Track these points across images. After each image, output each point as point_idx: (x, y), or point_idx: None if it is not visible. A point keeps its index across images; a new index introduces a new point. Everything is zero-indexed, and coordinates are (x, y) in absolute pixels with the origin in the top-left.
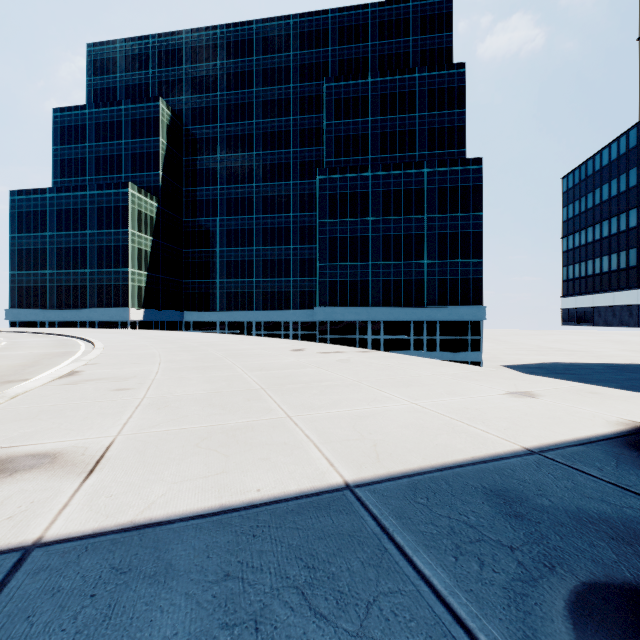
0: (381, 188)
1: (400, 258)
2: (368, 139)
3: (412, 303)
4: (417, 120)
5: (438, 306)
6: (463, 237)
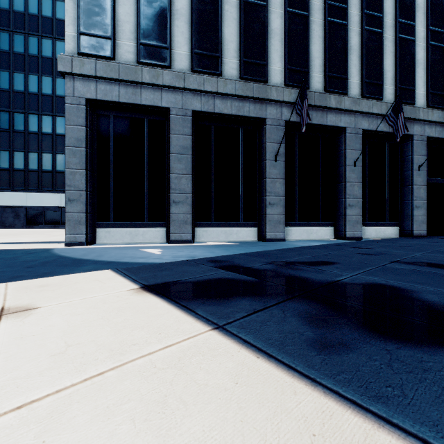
0: None
1: None
2: None
3: None
4: None
5: None
6: None
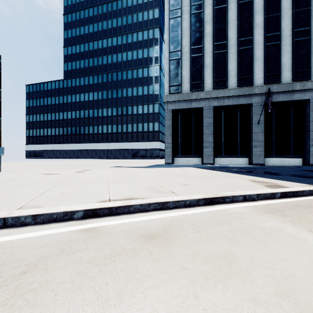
0: None
1: None
2: None
3: None
4: None
5: None
6: None
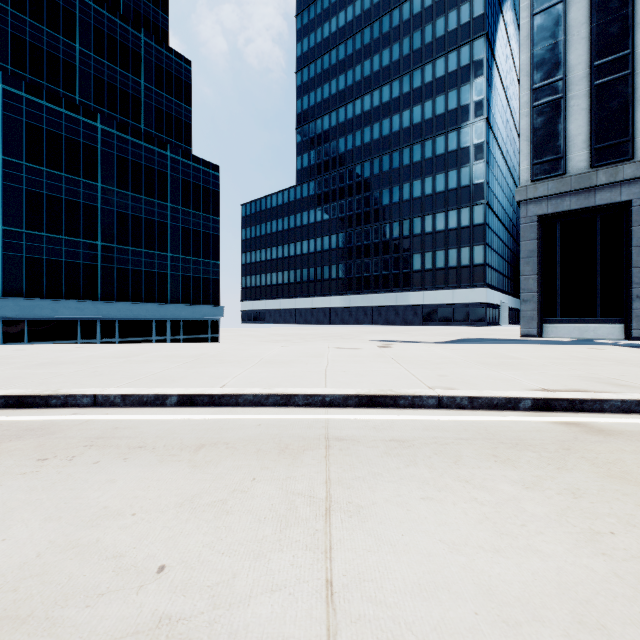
0: (116, 151)
1: (141, 245)
2: (75, 72)
3: (155, 299)
4: (143, 89)
5: (183, 304)
6: (205, 237)
